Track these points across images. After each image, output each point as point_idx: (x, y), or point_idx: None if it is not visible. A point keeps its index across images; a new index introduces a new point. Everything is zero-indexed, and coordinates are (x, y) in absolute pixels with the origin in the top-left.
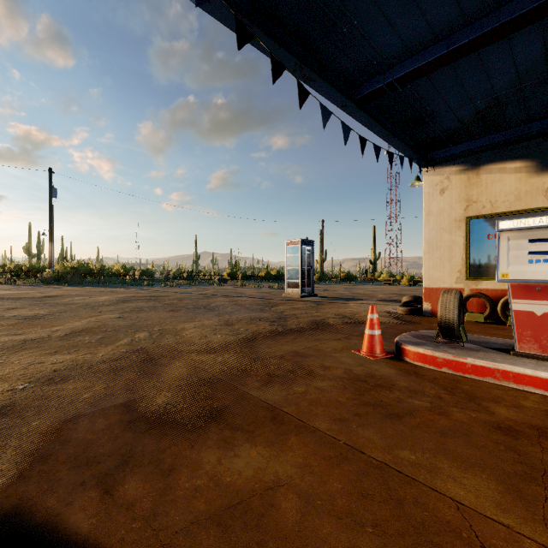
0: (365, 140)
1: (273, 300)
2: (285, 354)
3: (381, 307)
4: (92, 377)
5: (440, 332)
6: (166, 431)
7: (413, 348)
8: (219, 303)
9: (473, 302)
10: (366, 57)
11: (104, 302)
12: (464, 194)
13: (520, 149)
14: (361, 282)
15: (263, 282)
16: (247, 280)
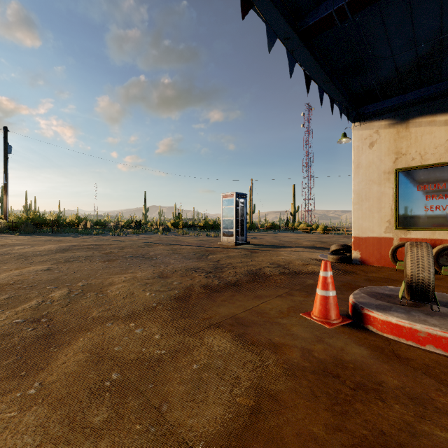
0: (309, 78)
1: (210, 248)
2: (222, 322)
3: (310, 255)
4: None
5: (409, 294)
6: None
7: (381, 316)
8: (158, 252)
9: (402, 251)
10: None
11: (41, 252)
12: (393, 147)
13: None
14: (284, 231)
15: (202, 230)
16: (188, 229)
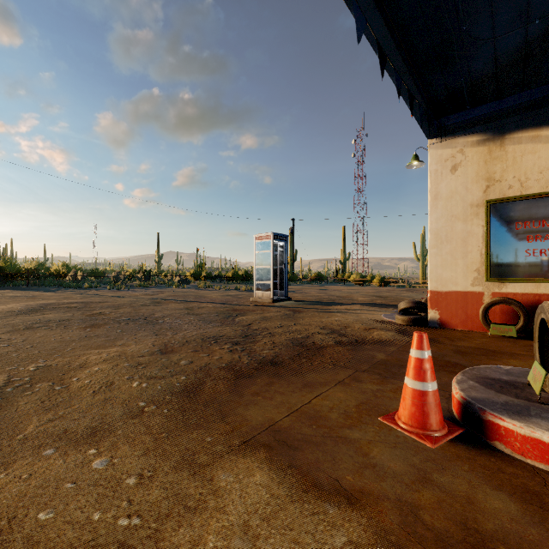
0: (384, 54)
1: (239, 307)
2: (252, 440)
3: (371, 315)
4: None
5: None
6: None
7: (520, 428)
8: (167, 312)
9: (495, 310)
10: None
11: None
12: (483, 171)
13: None
14: (332, 283)
15: (230, 283)
16: (212, 281)
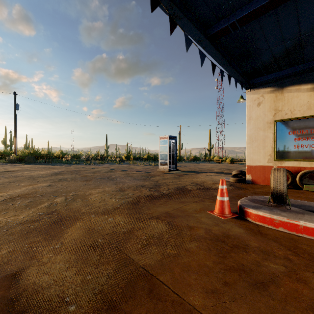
0: (214, 65)
1: (151, 173)
2: (160, 215)
3: (218, 177)
4: (5, 239)
5: (272, 199)
6: (43, 313)
7: (254, 211)
8: (117, 175)
9: None
10: (217, 2)
11: (42, 175)
12: (273, 106)
13: (310, 76)
14: (203, 162)
15: (145, 161)
16: (136, 160)
